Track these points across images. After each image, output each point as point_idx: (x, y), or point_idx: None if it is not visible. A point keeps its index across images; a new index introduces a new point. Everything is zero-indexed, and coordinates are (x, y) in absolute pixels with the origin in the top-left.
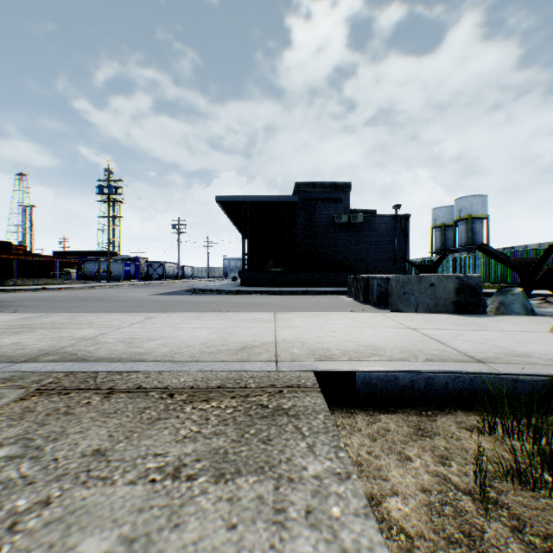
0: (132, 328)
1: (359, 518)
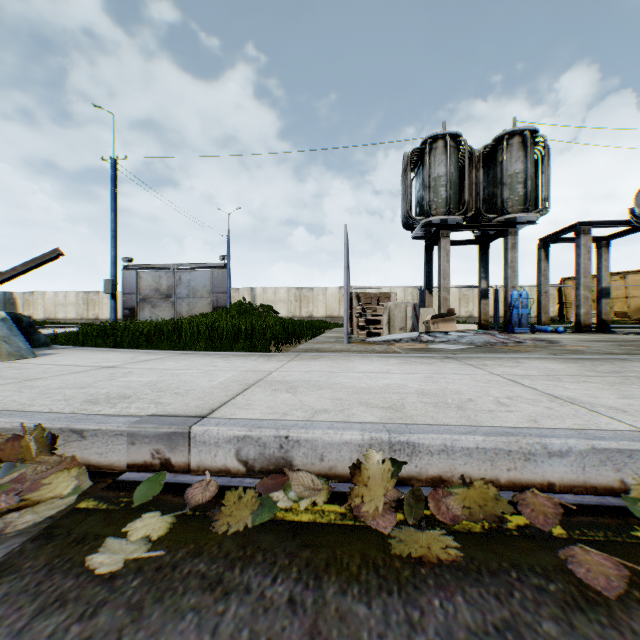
0: (475, 373)
1: (300, 346)
